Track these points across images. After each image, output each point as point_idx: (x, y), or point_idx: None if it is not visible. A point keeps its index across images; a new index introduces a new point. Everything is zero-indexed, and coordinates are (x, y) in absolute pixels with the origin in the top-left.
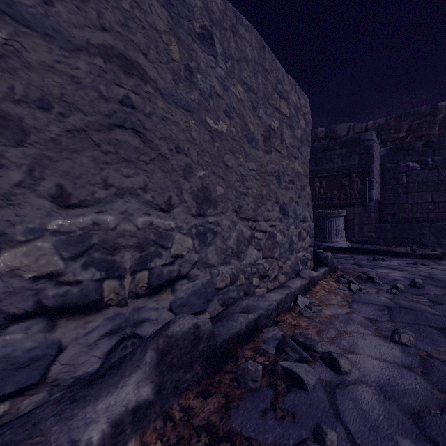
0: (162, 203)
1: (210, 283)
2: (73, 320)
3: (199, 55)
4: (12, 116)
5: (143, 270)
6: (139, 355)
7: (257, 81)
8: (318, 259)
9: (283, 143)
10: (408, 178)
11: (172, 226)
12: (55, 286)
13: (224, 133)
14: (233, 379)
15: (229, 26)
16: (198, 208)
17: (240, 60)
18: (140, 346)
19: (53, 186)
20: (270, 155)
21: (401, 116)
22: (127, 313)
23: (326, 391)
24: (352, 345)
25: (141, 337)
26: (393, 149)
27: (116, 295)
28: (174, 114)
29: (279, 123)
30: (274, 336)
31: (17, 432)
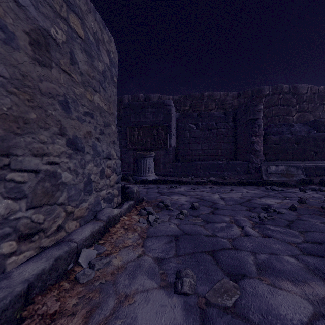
0: None
1: None
2: None
3: None
4: None
5: None
6: None
7: None
8: (125, 194)
9: (75, 66)
10: (190, 134)
11: None
12: None
13: None
14: None
15: None
16: None
17: None
18: None
19: None
20: (47, 70)
21: (186, 96)
22: None
23: None
24: None
25: None
26: (182, 115)
27: None
28: None
29: (66, 38)
30: None
31: None
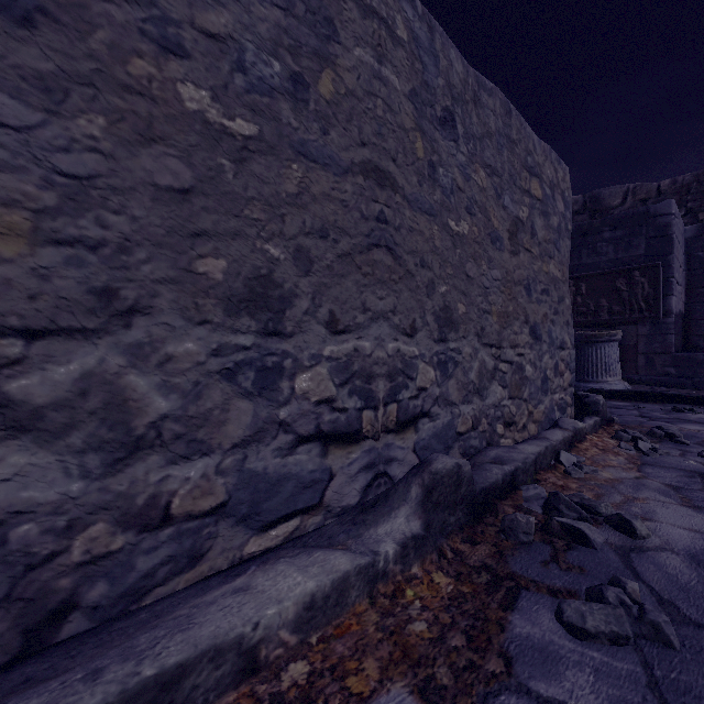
0: (408, 326)
1: (451, 425)
2: (339, 448)
3: (440, 144)
4: (304, 248)
5: (393, 402)
6: (402, 490)
7: (502, 160)
8: (583, 405)
9: (535, 238)
10: None
11: (416, 354)
12: (330, 411)
13: (466, 235)
14: (497, 532)
15: (471, 97)
16: (440, 332)
17: (483, 137)
18: (400, 482)
19: (327, 312)
20: (517, 257)
21: None
22: (380, 449)
23: (617, 554)
24: (647, 512)
25: (391, 477)
26: None
27: (371, 427)
28: (419, 222)
29: (528, 211)
30: (537, 495)
31: (317, 541)
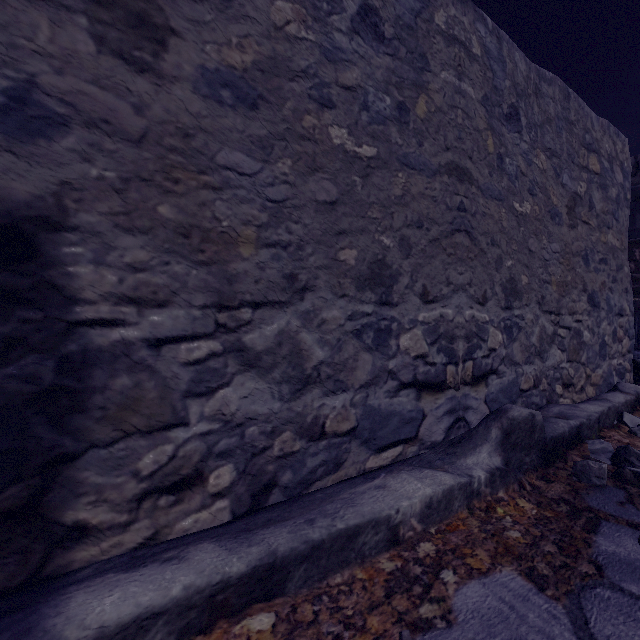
0: (480, 296)
1: (515, 382)
2: (429, 395)
3: (506, 137)
4: (405, 237)
5: (469, 359)
6: (482, 432)
7: (560, 141)
8: None
9: (592, 210)
10: None
11: (486, 320)
12: (423, 365)
13: (528, 214)
14: (569, 475)
15: (532, 90)
16: (506, 301)
17: (543, 124)
18: (480, 425)
19: (420, 286)
20: (575, 230)
21: None
22: (459, 398)
23: None
24: None
25: (467, 422)
26: None
27: (453, 380)
28: (490, 208)
29: (586, 186)
30: (603, 449)
31: (420, 464)
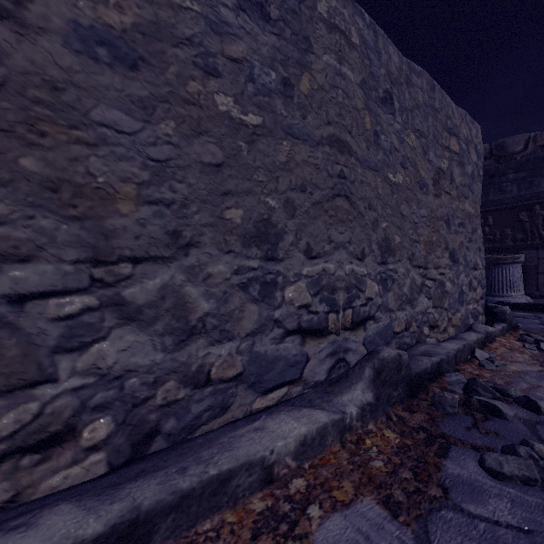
0: (359, 253)
1: (390, 326)
2: (313, 340)
3: (382, 117)
4: (290, 200)
5: (349, 308)
6: (358, 371)
7: (427, 125)
8: (492, 314)
9: (453, 183)
10: None
11: (365, 273)
12: (307, 313)
13: (400, 184)
14: (429, 405)
15: (404, 80)
16: (382, 257)
17: (413, 109)
18: (356, 366)
19: (305, 244)
20: (439, 199)
21: None
22: (340, 341)
23: (525, 425)
24: None
25: (347, 362)
26: None
27: (334, 326)
28: (367, 177)
29: (448, 163)
30: (458, 380)
31: (301, 403)
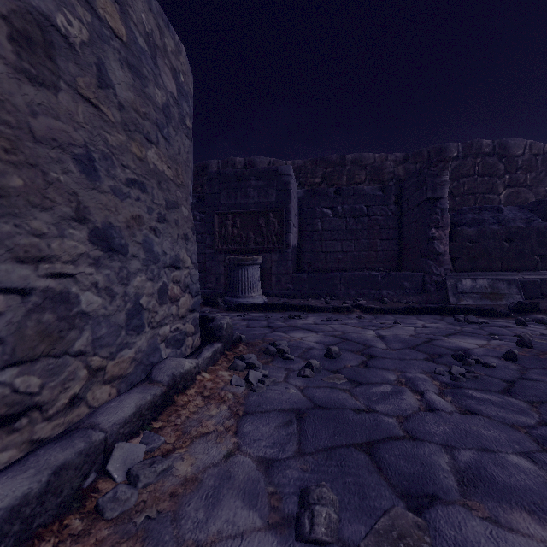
0: None
1: None
2: None
3: None
4: None
5: None
6: None
7: None
8: (208, 331)
9: (109, 91)
10: (322, 225)
11: None
12: None
13: None
14: None
15: None
16: None
17: None
18: None
19: None
20: (47, 93)
21: (316, 160)
22: None
23: None
24: None
25: None
26: (310, 192)
27: None
28: None
29: (89, 35)
30: None
31: None
